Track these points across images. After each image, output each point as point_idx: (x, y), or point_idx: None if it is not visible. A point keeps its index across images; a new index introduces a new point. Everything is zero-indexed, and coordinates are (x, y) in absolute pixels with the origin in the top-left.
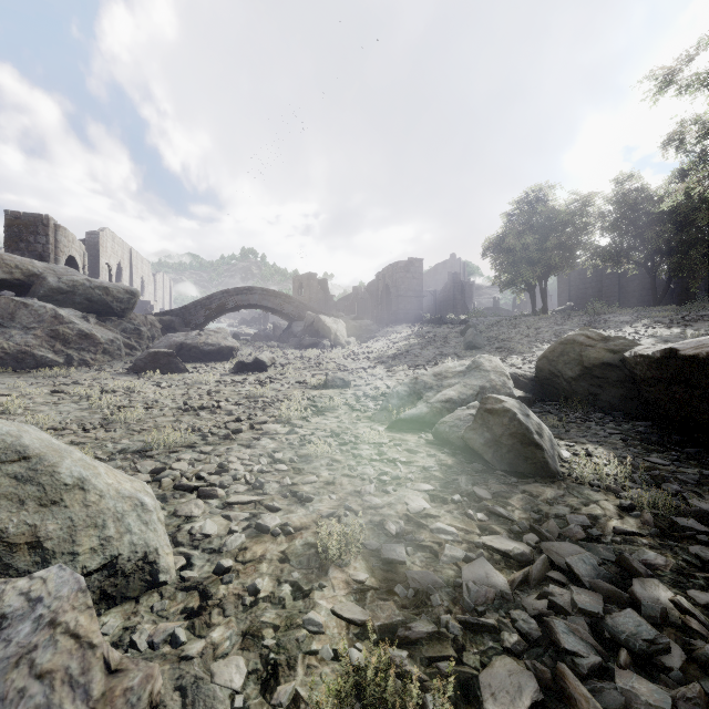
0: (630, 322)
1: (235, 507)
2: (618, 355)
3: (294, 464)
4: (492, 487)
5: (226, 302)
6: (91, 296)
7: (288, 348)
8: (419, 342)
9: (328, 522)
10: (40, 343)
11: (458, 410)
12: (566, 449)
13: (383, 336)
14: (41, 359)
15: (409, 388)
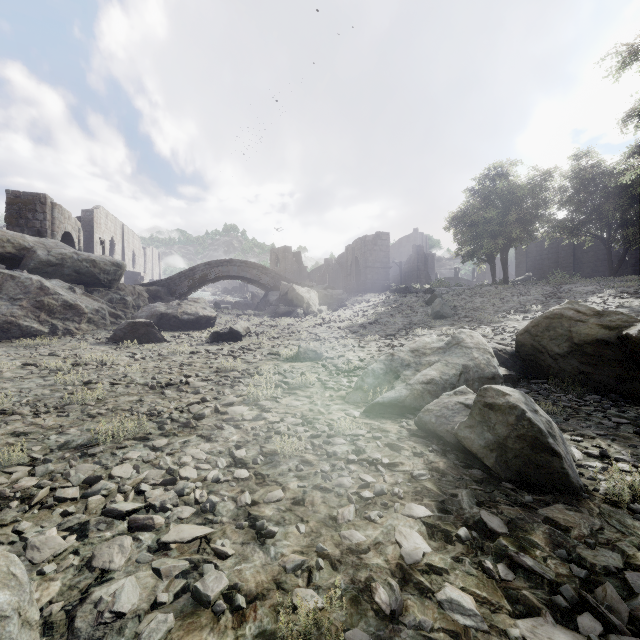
0: (595, 292)
1: (172, 549)
2: (615, 331)
3: (257, 468)
4: (503, 511)
5: (208, 274)
6: (79, 268)
7: (264, 316)
8: (387, 311)
9: (294, 581)
10: (25, 314)
11: (443, 396)
12: (575, 446)
13: (353, 304)
14: (26, 329)
15: (385, 365)
